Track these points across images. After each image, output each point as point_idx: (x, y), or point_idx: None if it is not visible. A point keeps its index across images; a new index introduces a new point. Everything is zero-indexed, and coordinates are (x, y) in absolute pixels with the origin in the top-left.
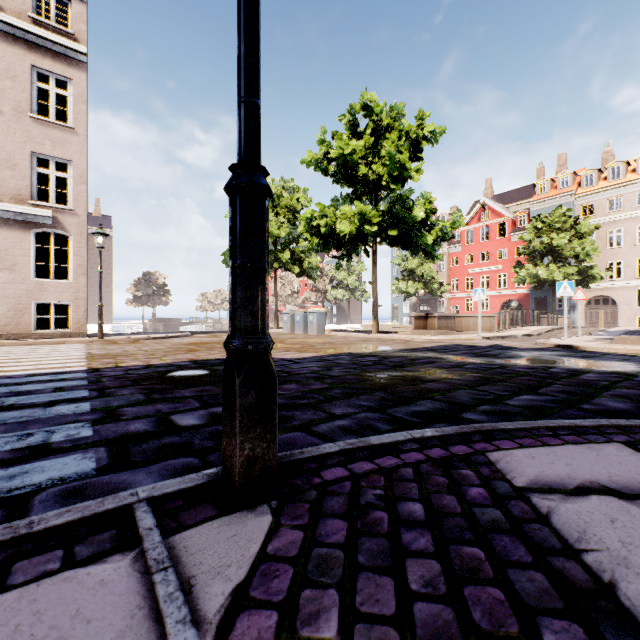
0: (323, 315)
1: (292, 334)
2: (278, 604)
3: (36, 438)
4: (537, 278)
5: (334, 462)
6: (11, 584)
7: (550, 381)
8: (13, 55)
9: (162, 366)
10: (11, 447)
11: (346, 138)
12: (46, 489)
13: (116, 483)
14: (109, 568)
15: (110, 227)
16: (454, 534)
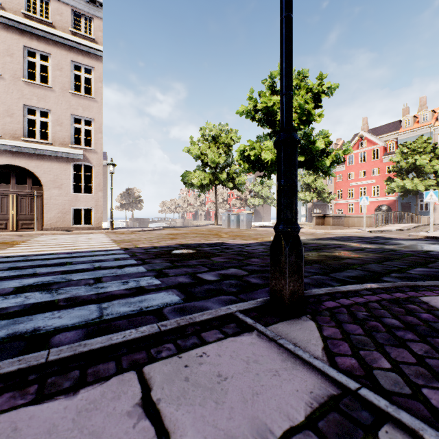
0: (250, 216)
1: (229, 228)
2: (351, 355)
3: (132, 284)
4: (404, 189)
5: (325, 299)
6: (208, 341)
7: (433, 260)
8: (61, 55)
9: (164, 247)
10: (124, 288)
11: (267, 95)
12: (164, 308)
13: (199, 306)
14: (249, 338)
15: (106, 159)
16: (426, 333)
